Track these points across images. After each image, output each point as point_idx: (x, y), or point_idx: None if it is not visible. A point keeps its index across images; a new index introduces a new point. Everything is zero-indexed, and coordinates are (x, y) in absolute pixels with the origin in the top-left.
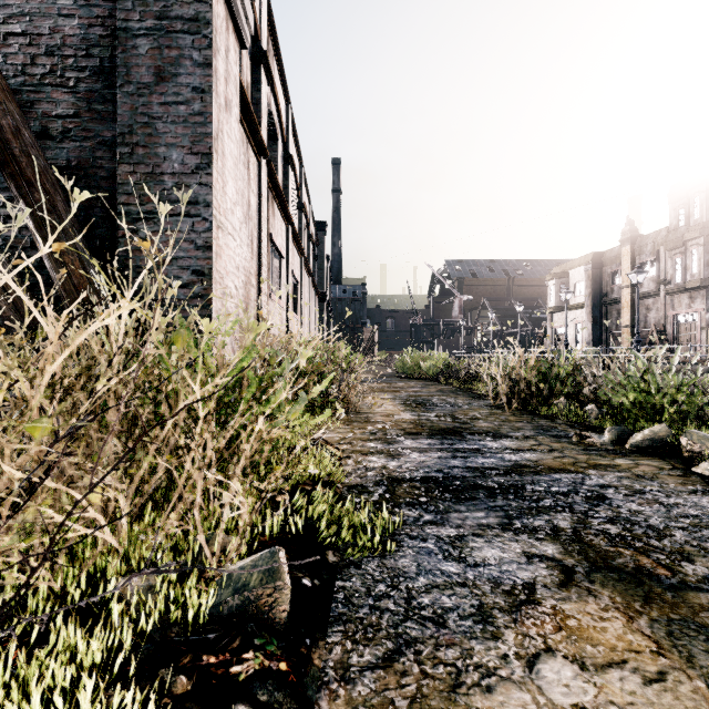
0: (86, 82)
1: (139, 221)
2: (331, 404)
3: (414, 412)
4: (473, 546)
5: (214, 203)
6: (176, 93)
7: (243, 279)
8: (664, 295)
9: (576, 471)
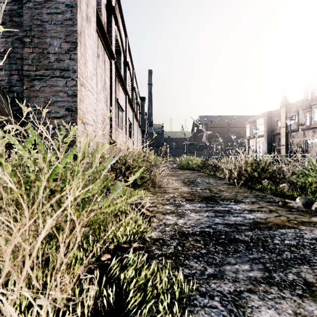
0: (9, 5)
1: (35, 80)
2: (146, 183)
3: (189, 187)
4: (252, 306)
5: (78, 70)
6: (56, 7)
7: (101, 119)
8: (301, 130)
9: (293, 227)
